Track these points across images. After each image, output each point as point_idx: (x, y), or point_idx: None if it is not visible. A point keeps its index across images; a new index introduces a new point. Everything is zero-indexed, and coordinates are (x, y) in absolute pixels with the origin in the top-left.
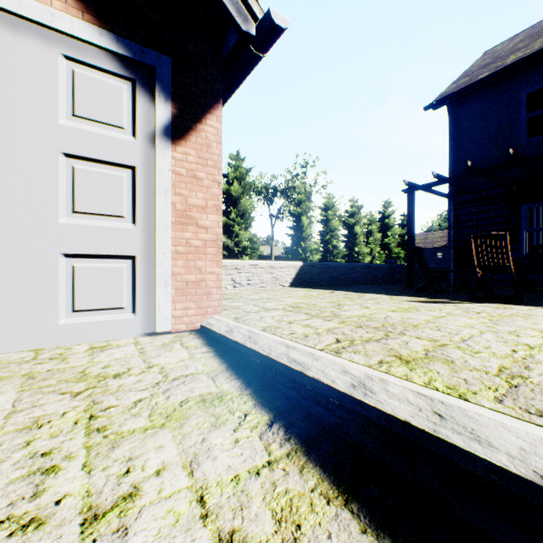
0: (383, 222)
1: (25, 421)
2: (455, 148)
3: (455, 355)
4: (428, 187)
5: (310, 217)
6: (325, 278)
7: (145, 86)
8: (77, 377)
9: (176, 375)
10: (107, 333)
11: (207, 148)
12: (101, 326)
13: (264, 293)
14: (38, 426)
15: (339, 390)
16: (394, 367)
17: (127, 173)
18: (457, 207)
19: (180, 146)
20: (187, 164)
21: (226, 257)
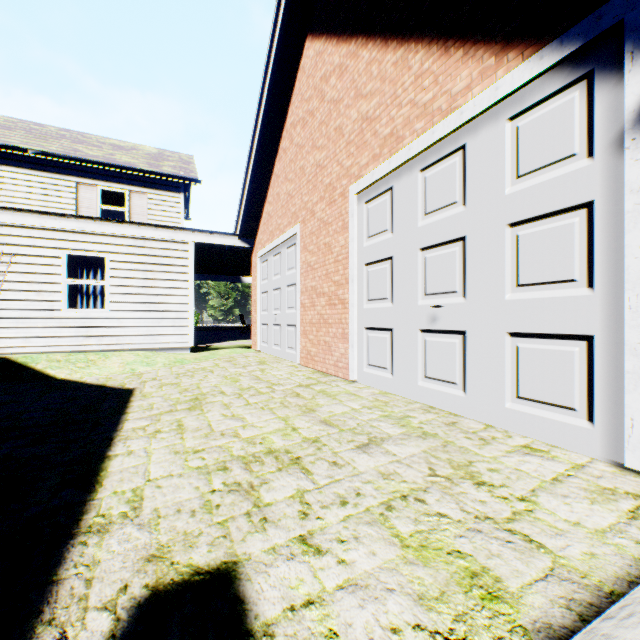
0: None
1: (389, 469)
2: None
3: None
4: None
5: None
6: None
7: (608, 65)
8: (459, 463)
9: (520, 528)
10: (551, 436)
11: None
12: (544, 423)
13: None
14: (385, 477)
15: None
16: None
17: (579, 216)
18: None
19: None
20: None
21: None
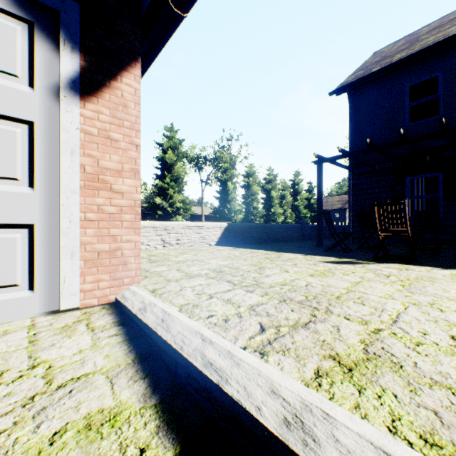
0: (293, 188)
1: None
2: (353, 128)
3: (398, 352)
4: (334, 160)
5: (234, 183)
6: (247, 237)
7: (46, 32)
8: None
9: (65, 379)
10: None
11: (123, 107)
12: None
13: (191, 254)
14: None
15: (268, 429)
16: (337, 386)
17: (22, 128)
18: (355, 177)
19: (90, 102)
20: (99, 123)
21: (162, 216)
